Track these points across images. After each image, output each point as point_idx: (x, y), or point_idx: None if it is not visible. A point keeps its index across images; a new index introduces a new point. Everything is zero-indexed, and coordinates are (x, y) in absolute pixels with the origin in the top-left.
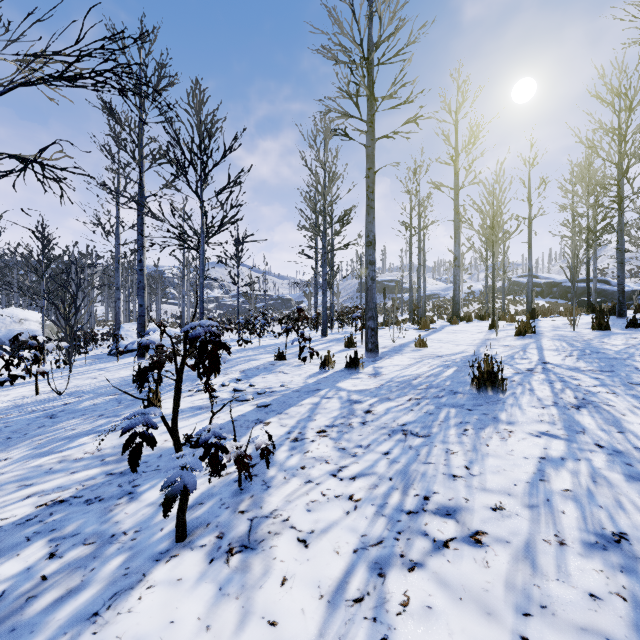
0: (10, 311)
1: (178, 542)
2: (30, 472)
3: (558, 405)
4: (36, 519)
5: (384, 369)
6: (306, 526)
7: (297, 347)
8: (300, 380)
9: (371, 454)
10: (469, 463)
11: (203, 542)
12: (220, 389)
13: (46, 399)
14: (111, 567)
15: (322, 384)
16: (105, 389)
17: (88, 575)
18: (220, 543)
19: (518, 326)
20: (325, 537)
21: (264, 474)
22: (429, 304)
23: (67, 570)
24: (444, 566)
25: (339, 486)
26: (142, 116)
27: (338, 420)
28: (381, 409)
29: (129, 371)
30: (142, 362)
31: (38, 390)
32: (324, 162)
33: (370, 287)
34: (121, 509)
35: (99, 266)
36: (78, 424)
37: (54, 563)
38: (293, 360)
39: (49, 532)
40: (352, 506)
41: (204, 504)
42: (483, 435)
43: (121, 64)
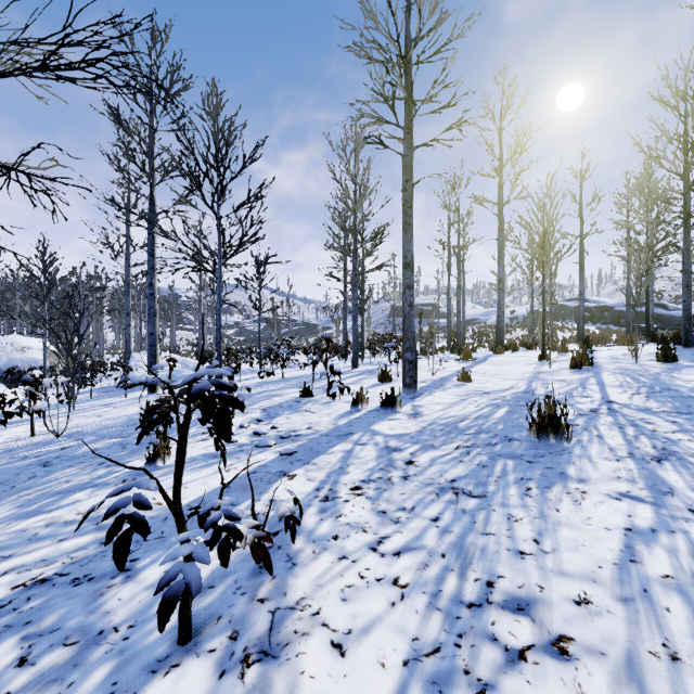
0: (11, 338)
1: (181, 644)
2: (11, 539)
3: (635, 457)
4: (9, 606)
5: (425, 408)
6: (341, 623)
7: (325, 380)
8: (329, 421)
9: (417, 520)
10: (538, 535)
11: (212, 645)
12: (238, 432)
13: (42, 442)
14: (94, 681)
15: (355, 426)
16: (109, 430)
17: (64, 693)
18: (233, 647)
19: (574, 358)
20: (366, 640)
21: (289, 546)
22: (468, 330)
23: (39, 685)
24: (523, 690)
25: (380, 565)
26: (153, 124)
27: (375, 473)
28: (425, 459)
29: (138, 408)
30: (153, 397)
31: (34, 431)
32: (355, 174)
33: (408, 314)
34: (114, 593)
35: (107, 289)
36: (74, 474)
37: (24, 673)
38: (321, 396)
39: (23, 626)
40: (398, 594)
41: (215, 588)
42: (551, 496)
43: (117, 52)
